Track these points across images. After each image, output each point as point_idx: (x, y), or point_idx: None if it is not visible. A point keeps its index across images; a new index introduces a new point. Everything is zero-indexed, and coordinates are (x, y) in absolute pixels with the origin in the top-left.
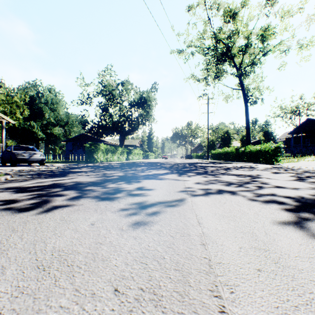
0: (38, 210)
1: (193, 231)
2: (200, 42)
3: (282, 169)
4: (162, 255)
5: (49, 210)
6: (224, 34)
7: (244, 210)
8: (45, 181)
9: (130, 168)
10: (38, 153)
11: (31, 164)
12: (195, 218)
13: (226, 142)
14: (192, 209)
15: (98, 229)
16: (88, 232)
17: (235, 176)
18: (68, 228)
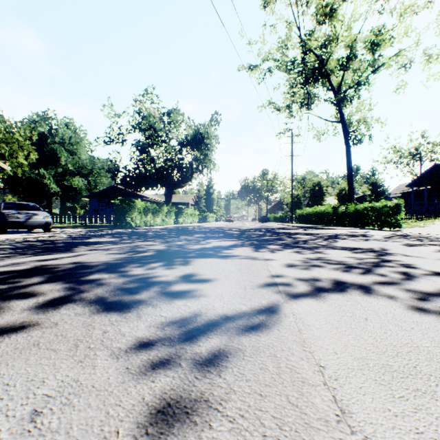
0: None
1: None
2: (281, 53)
3: (413, 237)
4: None
5: None
6: (317, 41)
7: (427, 345)
8: (25, 261)
9: (177, 237)
10: (40, 213)
11: (33, 230)
12: (321, 384)
13: (317, 199)
14: (303, 344)
15: None
16: None
17: (347, 252)
18: None
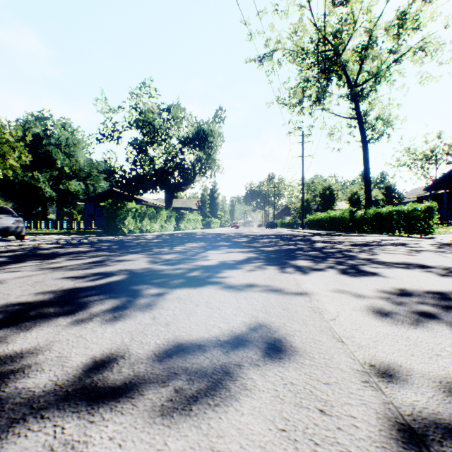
0: None
1: None
2: (292, 41)
3: None
4: None
5: None
6: (332, 27)
7: None
8: None
9: (171, 246)
10: (10, 217)
11: (7, 237)
12: None
13: (328, 204)
14: None
15: None
16: None
17: (425, 274)
18: None
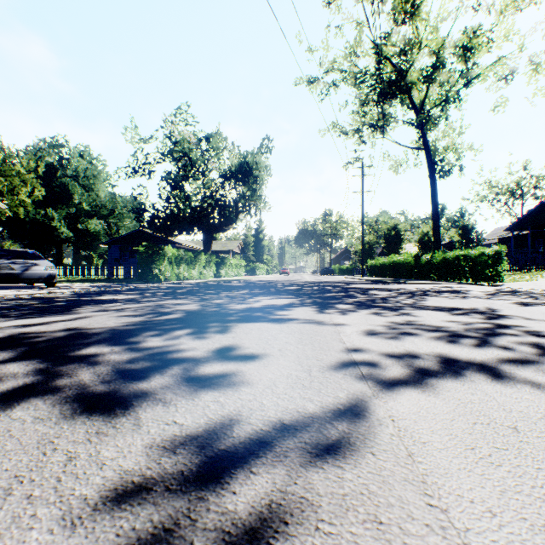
0: None
1: None
2: (349, 61)
3: (523, 294)
4: None
5: None
6: (394, 47)
7: None
8: None
9: (217, 293)
10: (42, 263)
11: (34, 285)
12: None
13: (394, 246)
14: (426, 490)
15: None
16: None
17: (444, 313)
18: None
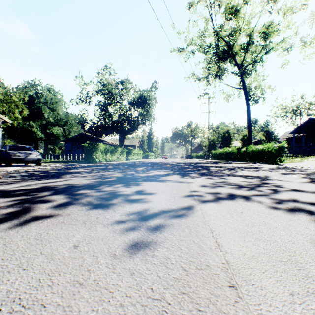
0: (12, 223)
1: (212, 259)
2: (200, 40)
3: (289, 169)
4: (173, 313)
5: (25, 223)
6: (226, 32)
7: (270, 223)
8: (34, 183)
9: (129, 168)
10: (34, 153)
11: (28, 164)
12: (211, 236)
13: (227, 142)
14: (205, 222)
15: (82, 255)
16: (67, 260)
17: (242, 178)
18: (41, 253)
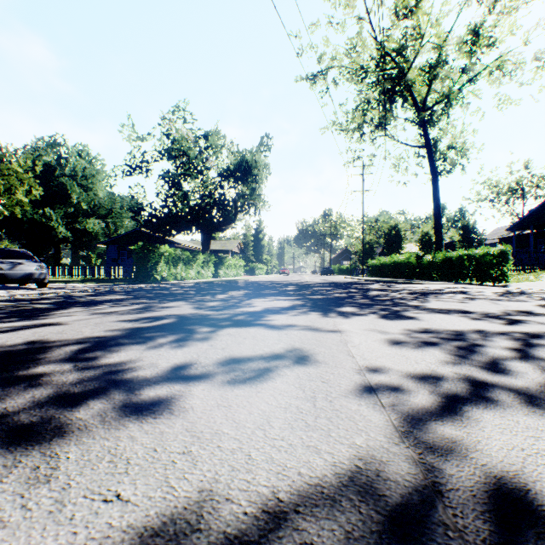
0: None
1: None
2: (349, 58)
3: (535, 295)
4: None
5: None
6: (396, 43)
7: None
8: None
9: (213, 294)
10: (32, 263)
11: (25, 285)
12: None
13: (394, 246)
14: None
15: None
16: None
17: (459, 318)
18: None
